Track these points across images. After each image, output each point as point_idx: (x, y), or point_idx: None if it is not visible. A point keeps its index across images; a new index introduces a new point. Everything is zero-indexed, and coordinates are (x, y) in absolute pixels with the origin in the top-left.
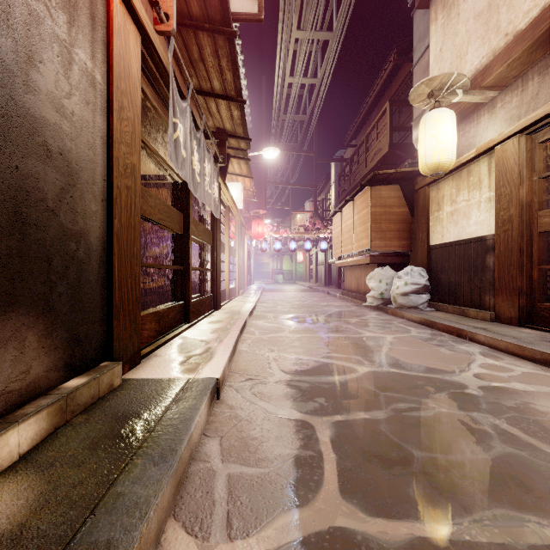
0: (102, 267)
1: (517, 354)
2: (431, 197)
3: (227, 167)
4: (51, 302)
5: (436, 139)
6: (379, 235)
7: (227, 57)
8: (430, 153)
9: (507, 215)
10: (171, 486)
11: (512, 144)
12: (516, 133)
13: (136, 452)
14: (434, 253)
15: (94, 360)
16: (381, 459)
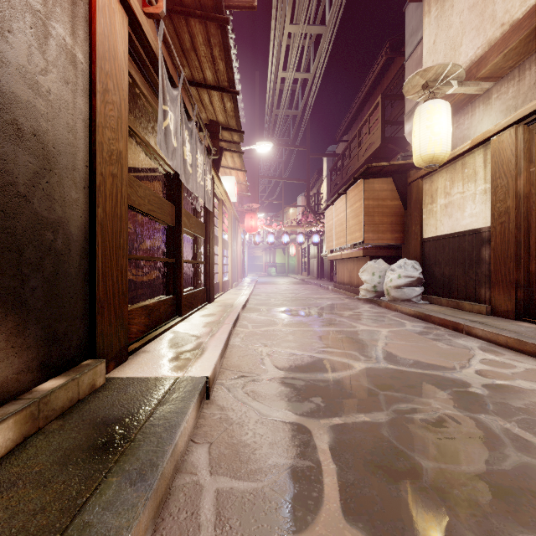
0: (84, 259)
1: (518, 349)
2: (425, 189)
3: (220, 160)
4: (23, 296)
5: (431, 131)
6: (372, 228)
7: (219, 45)
8: (425, 145)
9: (504, 207)
10: (150, 510)
11: (509, 135)
12: (513, 124)
13: (111, 467)
14: (427, 246)
15: (74, 359)
16: (386, 470)
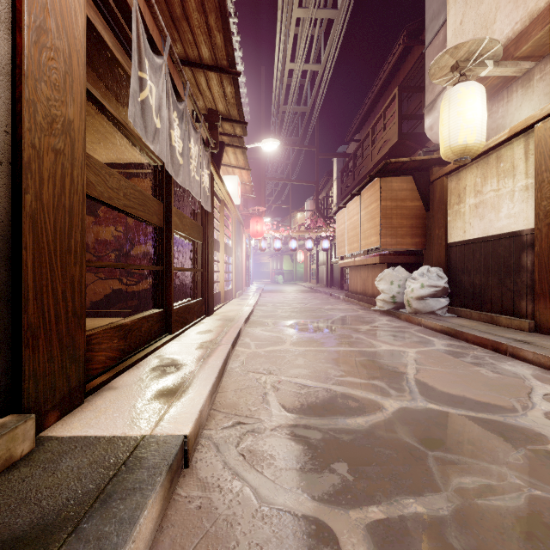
0: (1, 268)
1: None
2: (450, 188)
3: (221, 156)
4: None
5: (463, 117)
6: (390, 232)
7: (215, 11)
8: (456, 134)
9: None
10: None
11: None
12: None
13: None
14: (453, 252)
15: None
16: None
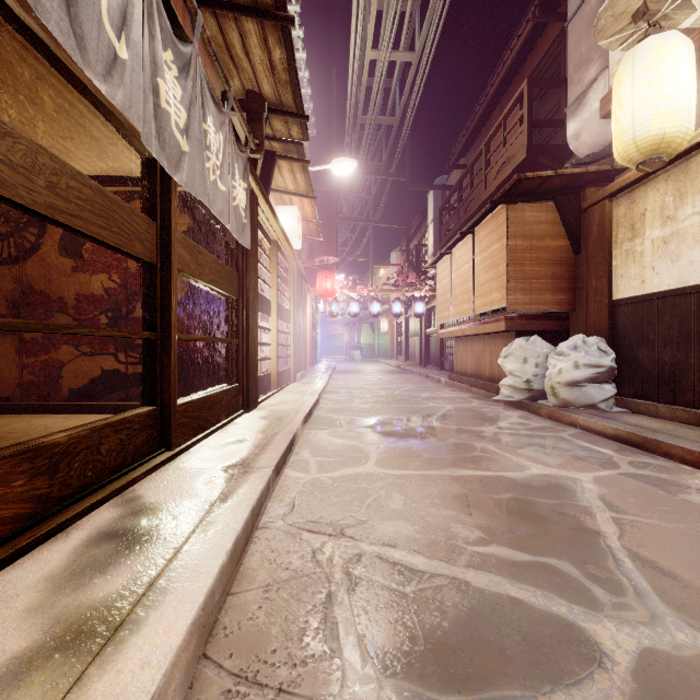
0: None
1: None
2: (617, 217)
3: (271, 173)
4: None
5: (659, 90)
6: (521, 285)
7: None
8: (646, 117)
9: None
10: None
11: None
12: None
13: None
14: (623, 313)
15: None
16: None
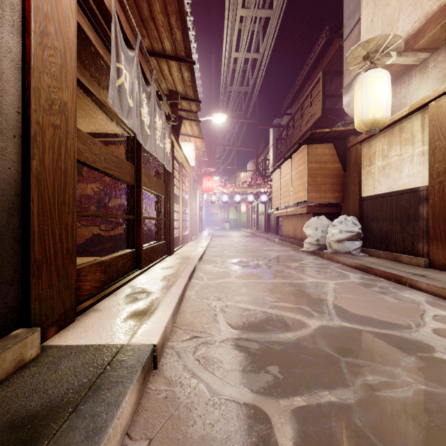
0: (14, 216)
1: None
2: (363, 153)
3: (180, 127)
4: None
5: (373, 97)
6: (315, 188)
7: (176, 14)
8: (367, 110)
9: (442, 167)
10: None
11: None
12: None
13: None
14: (365, 204)
15: None
16: None
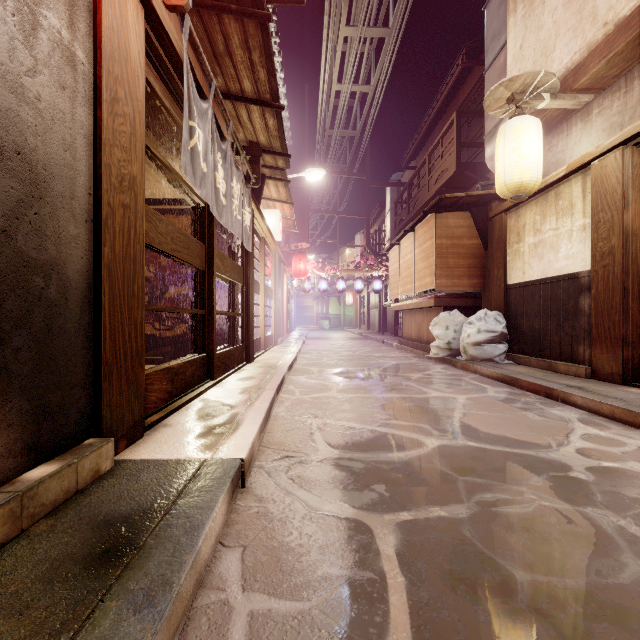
0: (86, 311)
1: (627, 421)
2: (509, 226)
3: (262, 190)
4: (3, 360)
5: (518, 153)
6: (445, 273)
7: (259, 49)
8: (511, 171)
9: (607, 246)
10: None
11: (614, 159)
12: (619, 144)
13: (111, 586)
14: (513, 294)
15: (73, 437)
16: (469, 585)
